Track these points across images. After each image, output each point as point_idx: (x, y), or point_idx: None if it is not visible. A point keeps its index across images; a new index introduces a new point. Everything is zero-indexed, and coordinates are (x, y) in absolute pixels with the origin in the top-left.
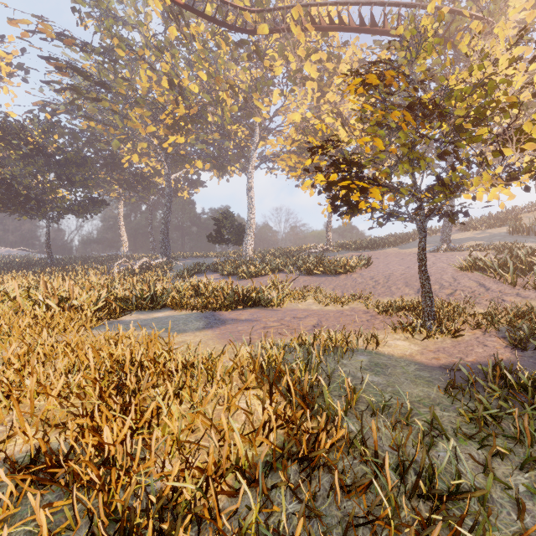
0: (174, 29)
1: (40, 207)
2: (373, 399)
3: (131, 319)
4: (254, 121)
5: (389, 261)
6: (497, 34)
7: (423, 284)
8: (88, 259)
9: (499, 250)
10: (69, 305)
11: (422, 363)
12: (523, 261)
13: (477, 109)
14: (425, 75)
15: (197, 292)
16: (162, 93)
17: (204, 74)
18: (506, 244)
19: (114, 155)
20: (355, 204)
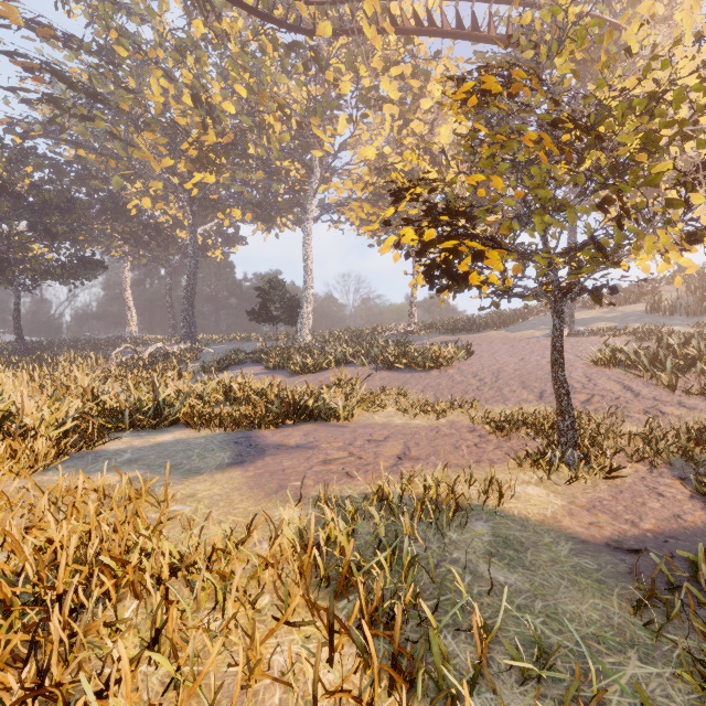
0: (200, 24)
1: (4, 269)
2: (531, 666)
3: (117, 447)
4: (312, 156)
5: (496, 350)
6: (679, 21)
7: (559, 394)
8: (78, 343)
9: (639, 336)
10: (15, 428)
11: (577, 535)
12: (678, 354)
13: (646, 135)
14: (574, 77)
15: (228, 397)
16: (183, 112)
17: (243, 89)
18: (646, 328)
19: (116, 198)
20: (462, 276)
